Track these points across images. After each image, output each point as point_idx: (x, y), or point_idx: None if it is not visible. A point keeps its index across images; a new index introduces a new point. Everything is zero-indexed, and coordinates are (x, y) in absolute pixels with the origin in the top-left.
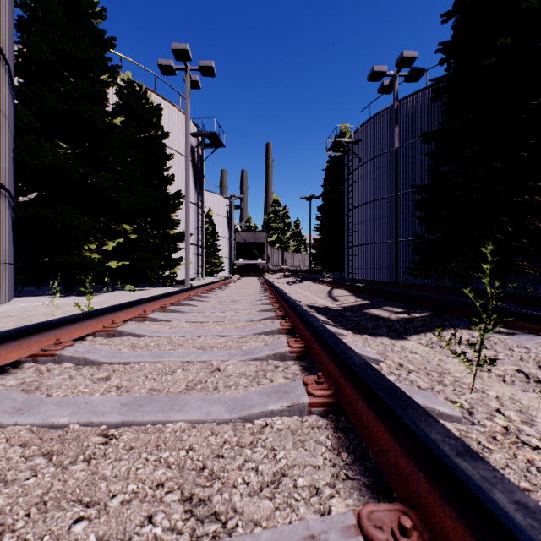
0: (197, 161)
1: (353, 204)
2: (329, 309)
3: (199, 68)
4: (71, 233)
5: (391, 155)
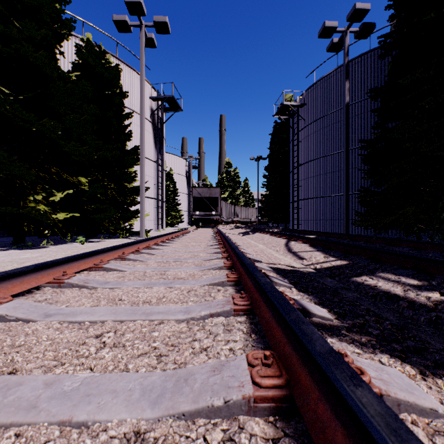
0: (157, 122)
1: (298, 162)
2: (301, 275)
3: (154, 24)
4: (17, 184)
5: (335, 116)
